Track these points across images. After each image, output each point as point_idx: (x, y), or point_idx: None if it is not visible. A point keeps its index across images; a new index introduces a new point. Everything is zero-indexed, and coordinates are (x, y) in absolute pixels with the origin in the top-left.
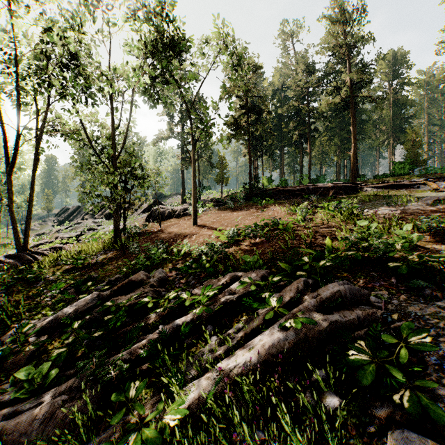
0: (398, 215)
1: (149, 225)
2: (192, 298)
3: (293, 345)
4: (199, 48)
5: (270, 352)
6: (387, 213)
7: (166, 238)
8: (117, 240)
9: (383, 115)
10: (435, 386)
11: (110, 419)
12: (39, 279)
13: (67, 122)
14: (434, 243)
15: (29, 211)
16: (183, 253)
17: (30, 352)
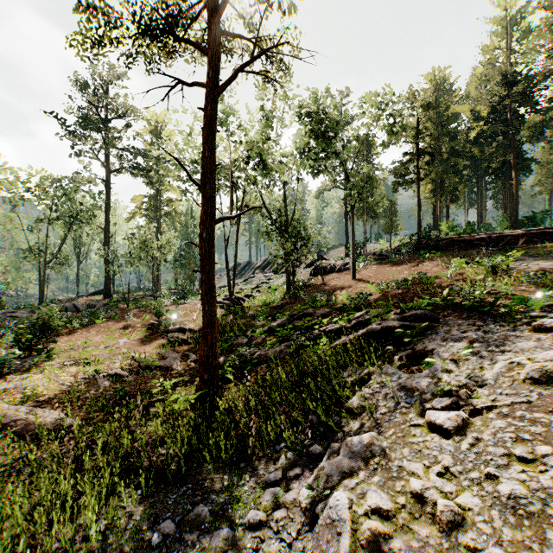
0: (546, 269)
1: (313, 279)
2: (341, 322)
3: (379, 331)
4: (360, 106)
5: (367, 332)
6: (540, 267)
7: (327, 290)
8: (289, 290)
9: None
10: (422, 338)
11: (304, 350)
12: (246, 313)
13: (251, 199)
14: (529, 293)
15: (235, 268)
16: (339, 300)
17: (261, 339)
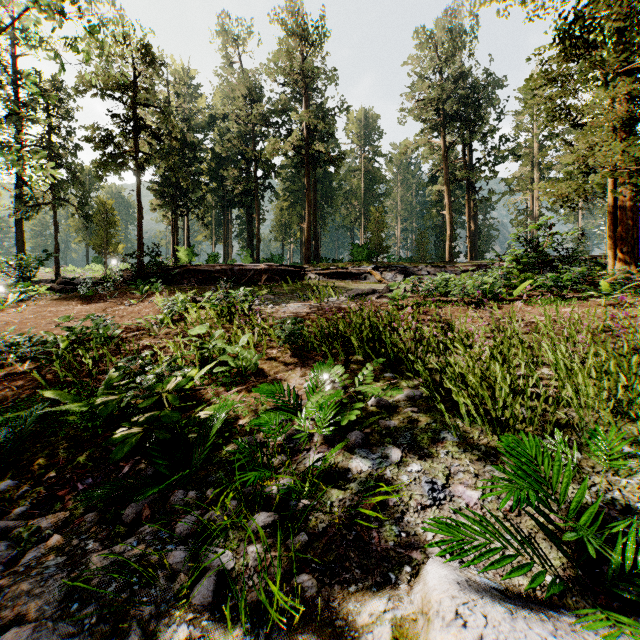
0: (299, 314)
1: None
2: None
3: None
4: None
5: None
6: (291, 311)
7: None
8: None
9: (355, 187)
10: None
11: None
12: None
13: None
14: (287, 366)
15: None
16: None
17: None
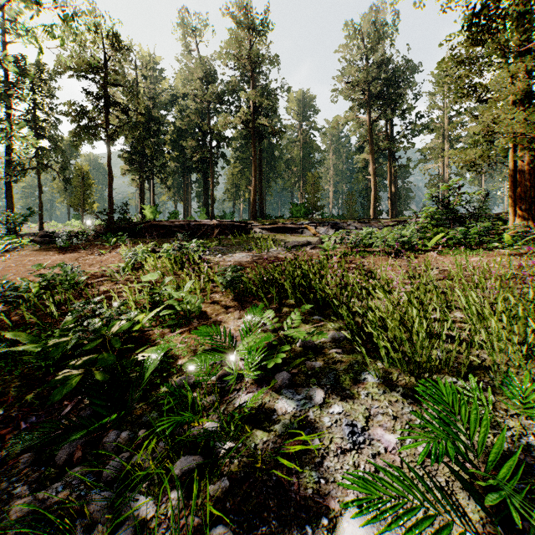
0: (243, 263)
1: None
2: None
3: None
4: None
5: None
6: (236, 260)
7: None
8: None
9: (295, 156)
10: None
11: None
12: None
13: None
14: (228, 309)
15: None
16: None
17: None
